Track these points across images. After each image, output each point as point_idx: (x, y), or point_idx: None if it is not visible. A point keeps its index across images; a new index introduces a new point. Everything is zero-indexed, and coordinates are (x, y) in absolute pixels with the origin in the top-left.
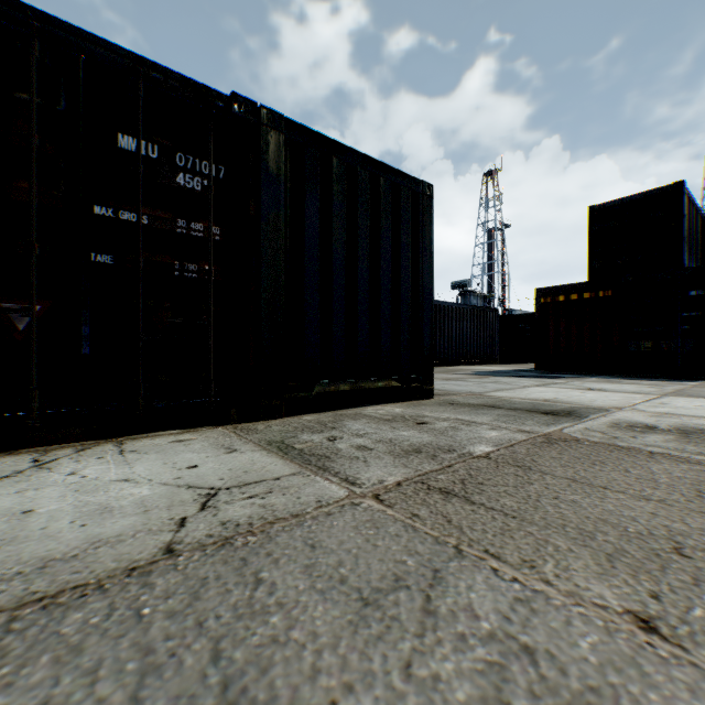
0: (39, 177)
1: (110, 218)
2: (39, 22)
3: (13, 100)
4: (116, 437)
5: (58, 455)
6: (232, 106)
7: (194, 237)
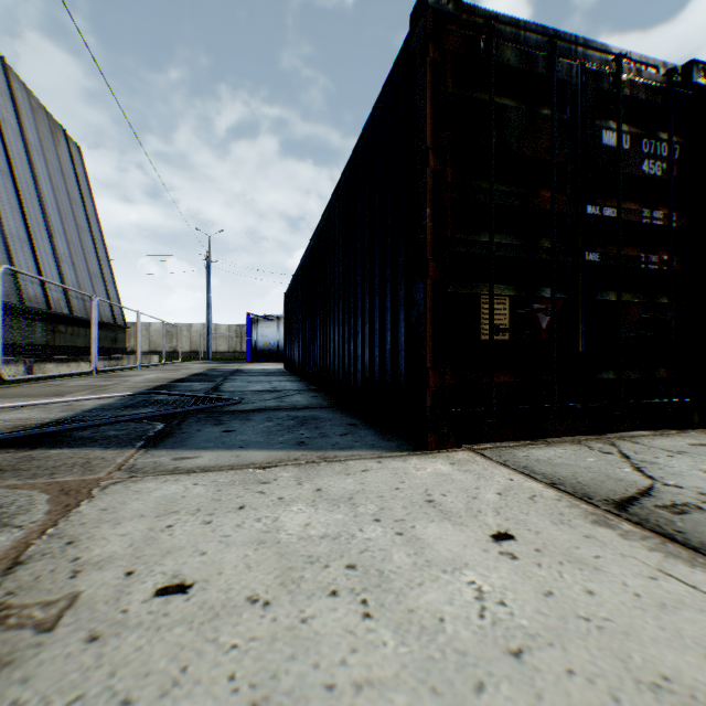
0: (549, 186)
1: (595, 216)
2: (558, 39)
3: (538, 118)
4: (598, 434)
5: (605, 448)
6: (691, 75)
7: (652, 226)
